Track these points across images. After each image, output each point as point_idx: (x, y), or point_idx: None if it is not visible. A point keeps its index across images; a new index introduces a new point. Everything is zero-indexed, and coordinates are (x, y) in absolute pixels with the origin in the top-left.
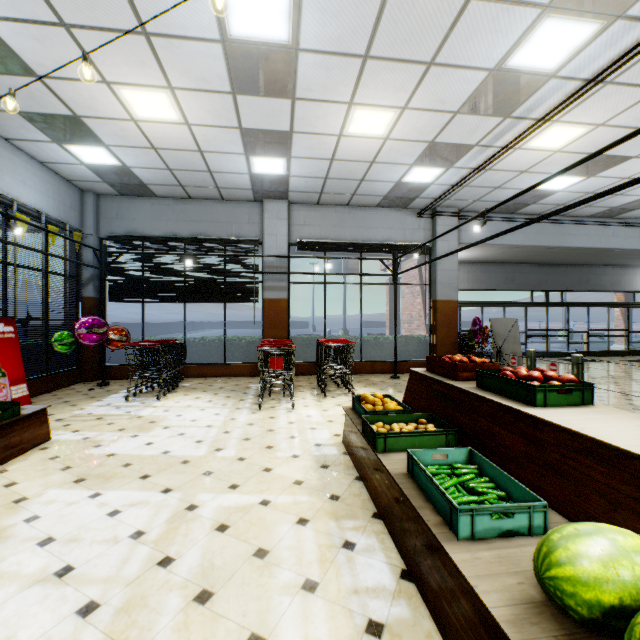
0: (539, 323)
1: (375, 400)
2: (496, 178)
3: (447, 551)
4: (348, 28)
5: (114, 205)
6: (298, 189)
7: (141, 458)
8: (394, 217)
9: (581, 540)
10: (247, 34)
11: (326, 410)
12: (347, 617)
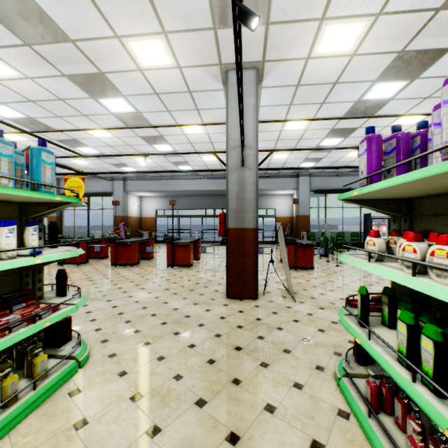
0: None
1: None
2: (102, 169)
3: None
4: None
5: None
6: None
7: None
8: (100, 181)
9: None
10: None
11: None
12: None
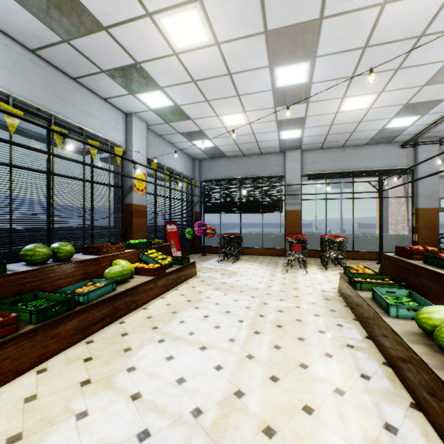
0: None
1: (358, 268)
2: None
3: (382, 318)
4: (341, 68)
5: (207, 164)
6: (308, 143)
7: (236, 285)
8: (380, 150)
9: (434, 308)
10: (285, 84)
11: (327, 276)
12: (338, 341)
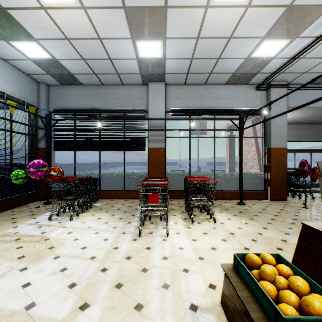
0: (313, 163)
1: (273, 274)
2: None
3: None
4: None
5: (58, 91)
6: (171, 71)
7: None
8: (238, 90)
9: None
10: None
11: (195, 240)
12: None
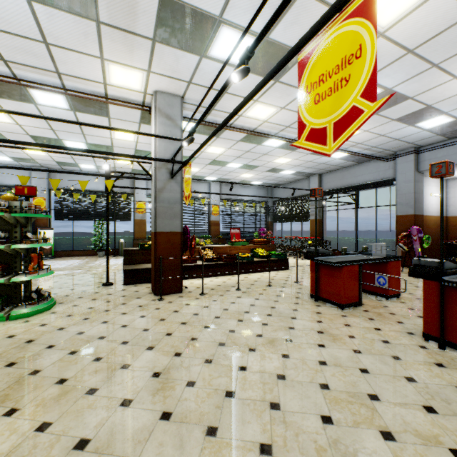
0: None
1: None
2: (378, 141)
3: None
4: (245, 160)
5: (275, 190)
6: (311, 171)
7: None
8: (372, 166)
9: None
10: (238, 166)
11: None
12: None
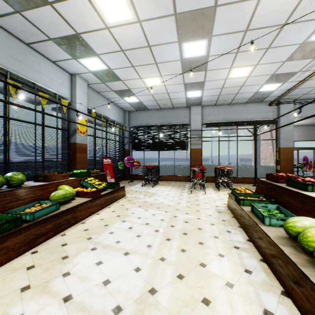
0: None
1: (241, 190)
2: None
3: (260, 226)
4: (229, 46)
5: (134, 115)
6: (206, 100)
7: (155, 203)
8: (255, 107)
9: (297, 218)
10: (190, 56)
11: (219, 195)
12: (228, 244)
